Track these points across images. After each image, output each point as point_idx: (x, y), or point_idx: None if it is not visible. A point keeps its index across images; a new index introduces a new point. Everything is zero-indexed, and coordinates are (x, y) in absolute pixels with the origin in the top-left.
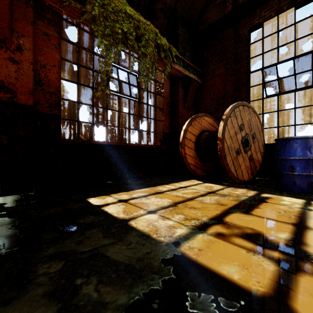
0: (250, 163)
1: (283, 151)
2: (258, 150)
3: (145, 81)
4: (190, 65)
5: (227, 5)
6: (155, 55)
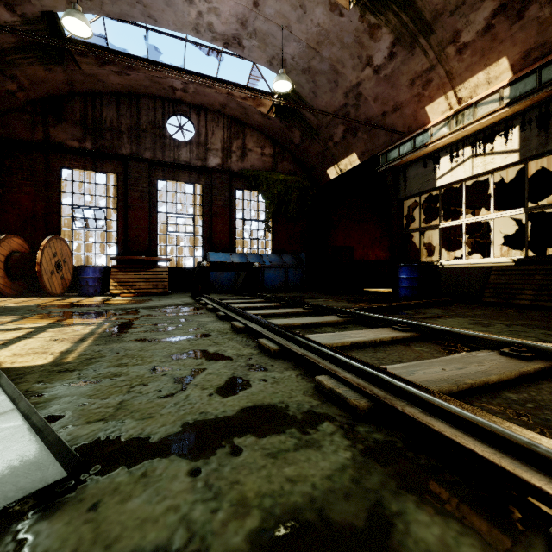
0: (62, 281)
1: (83, 273)
2: (69, 271)
3: None
4: None
5: (38, 129)
6: None
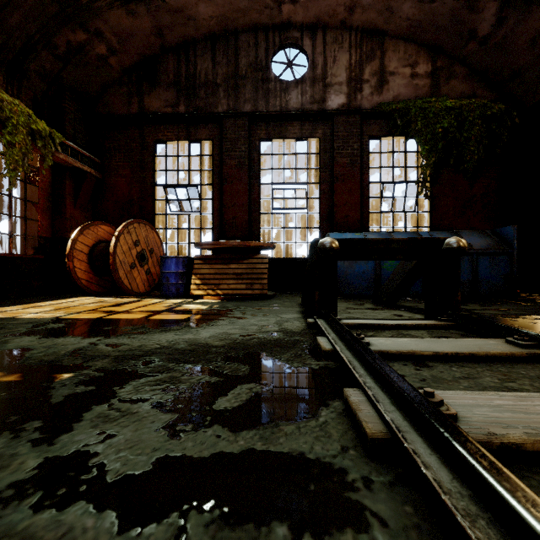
0: (148, 276)
1: (164, 266)
2: (157, 264)
3: (12, 176)
4: (84, 154)
5: (133, 101)
6: (29, 144)
